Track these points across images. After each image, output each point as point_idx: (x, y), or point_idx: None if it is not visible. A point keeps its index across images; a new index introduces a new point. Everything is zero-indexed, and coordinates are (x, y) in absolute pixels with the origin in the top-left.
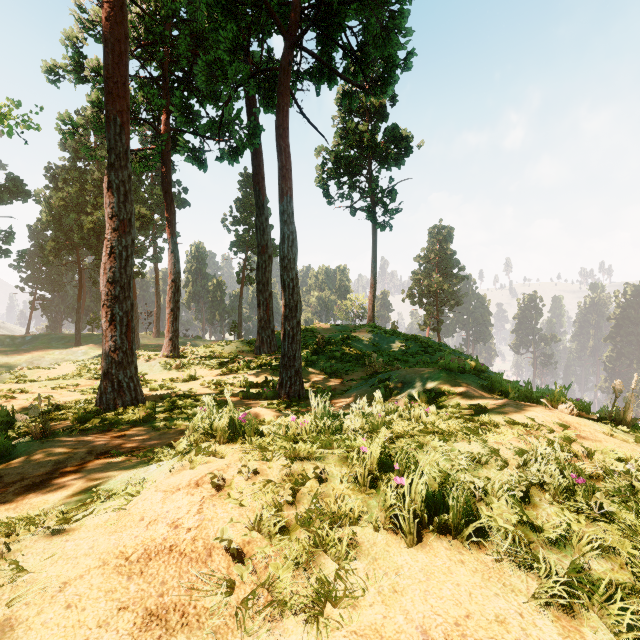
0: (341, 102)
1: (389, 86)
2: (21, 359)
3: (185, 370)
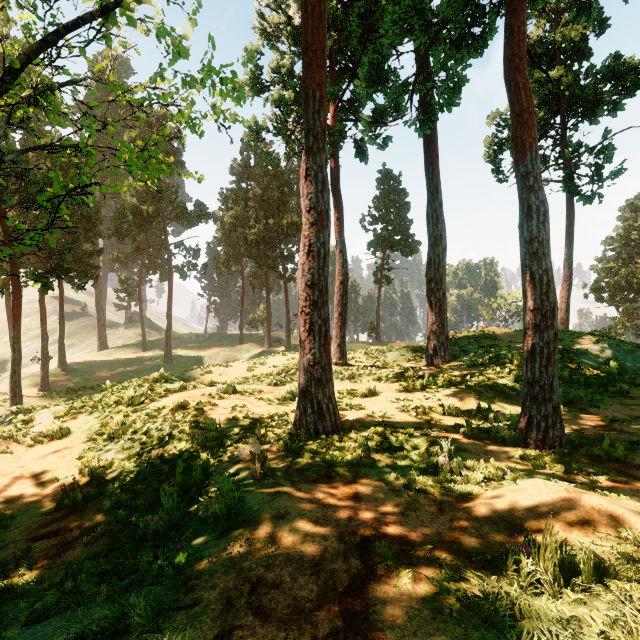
0: None
1: None
2: (203, 354)
3: (358, 381)
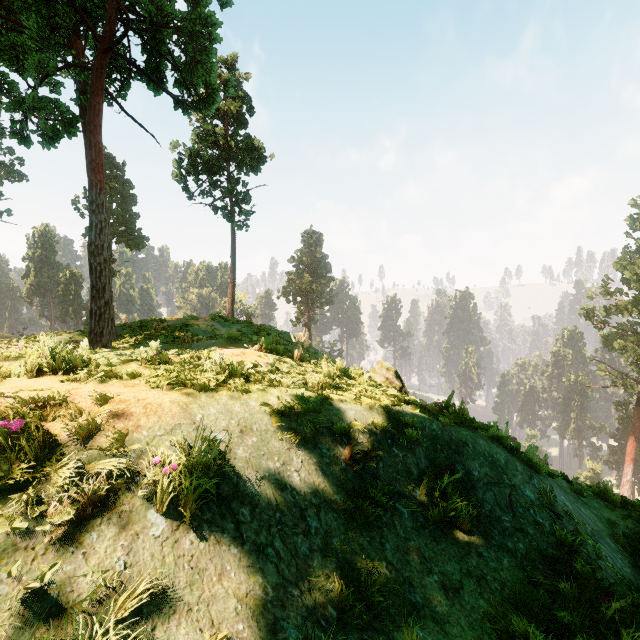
0: None
1: (213, 104)
2: None
3: None
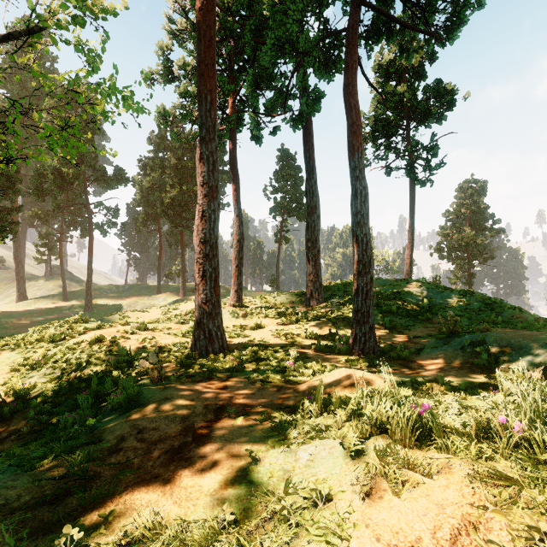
0: (379, 68)
1: (457, 29)
2: (123, 303)
3: (249, 318)
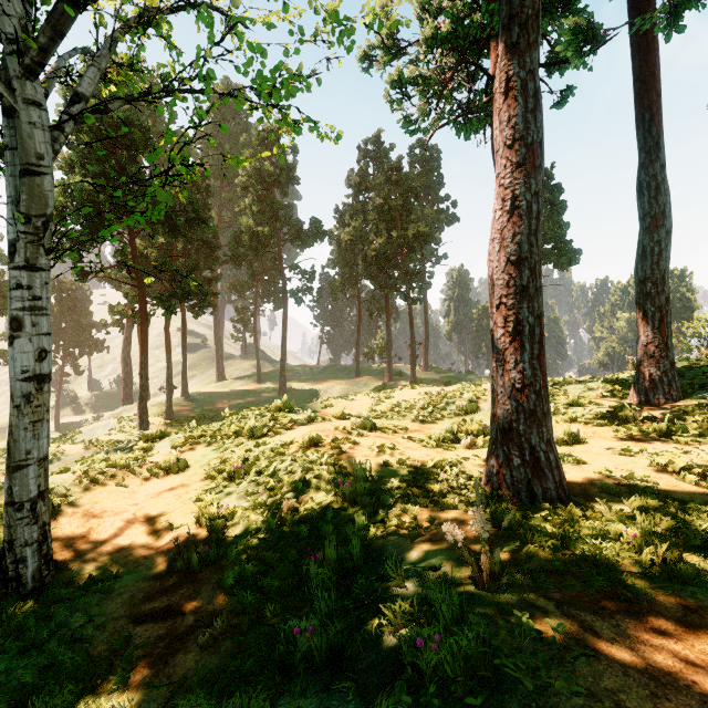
0: None
1: None
2: (318, 387)
3: None
